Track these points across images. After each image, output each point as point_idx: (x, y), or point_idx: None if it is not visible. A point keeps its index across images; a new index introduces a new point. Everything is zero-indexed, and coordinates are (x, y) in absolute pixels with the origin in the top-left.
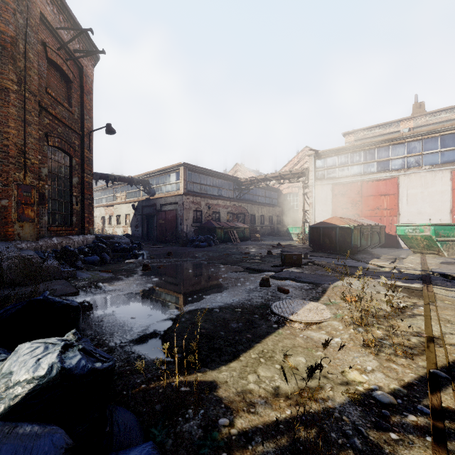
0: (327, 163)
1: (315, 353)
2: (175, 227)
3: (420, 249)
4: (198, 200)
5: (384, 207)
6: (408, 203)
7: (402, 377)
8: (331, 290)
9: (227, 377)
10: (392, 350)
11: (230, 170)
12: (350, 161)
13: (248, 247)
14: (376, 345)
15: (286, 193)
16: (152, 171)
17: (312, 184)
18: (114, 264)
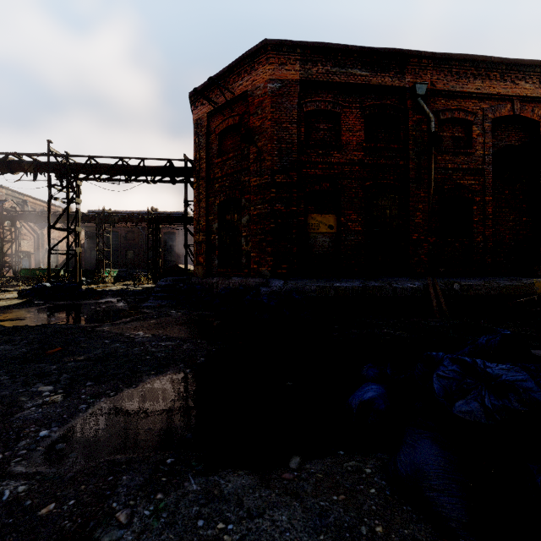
0: None
1: None
2: None
3: None
4: None
5: None
6: None
7: None
8: None
9: (16, 301)
10: None
11: None
12: None
13: None
14: None
15: None
16: None
17: None
18: (205, 310)
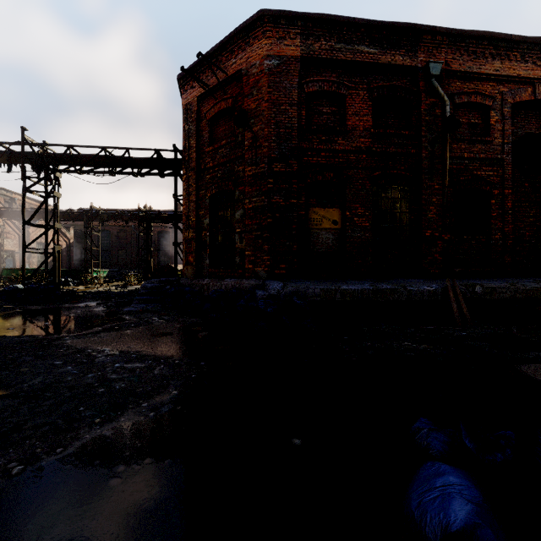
0: None
1: None
2: None
3: None
4: None
5: None
6: None
7: None
8: None
9: None
10: None
11: None
12: None
13: None
14: None
15: None
16: None
17: None
18: (193, 316)
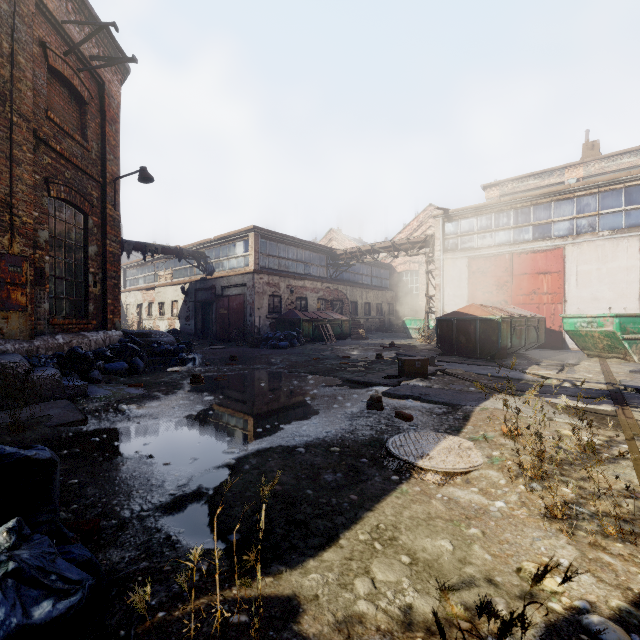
0: (461, 228)
1: (466, 531)
2: (242, 320)
3: (598, 351)
4: (276, 281)
5: (544, 291)
6: (578, 285)
7: (626, 582)
8: (478, 415)
9: (317, 586)
10: (596, 525)
11: (322, 238)
12: (495, 225)
13: (348, 349)
14: (567, 516)
15: (401, 270)
16: (210, 239)
17: (439, 258)
18: (151, 373)
